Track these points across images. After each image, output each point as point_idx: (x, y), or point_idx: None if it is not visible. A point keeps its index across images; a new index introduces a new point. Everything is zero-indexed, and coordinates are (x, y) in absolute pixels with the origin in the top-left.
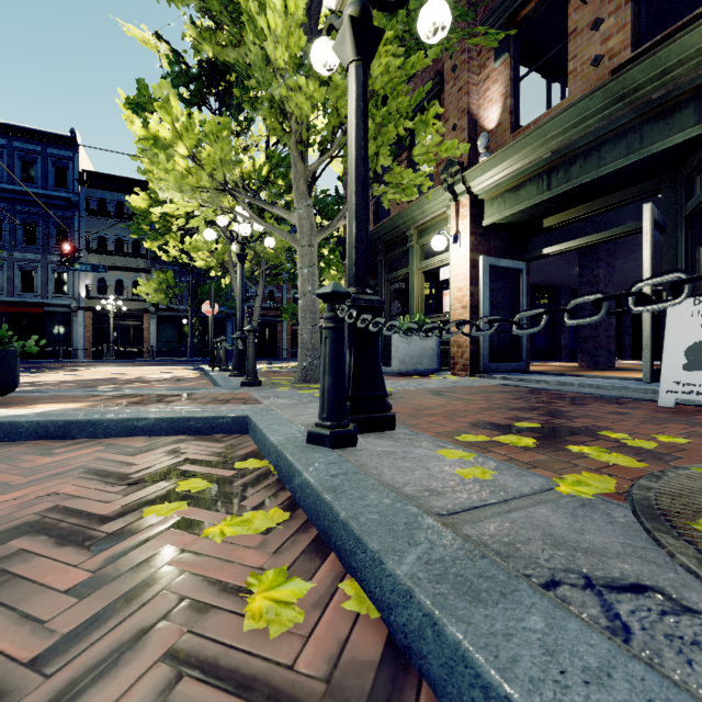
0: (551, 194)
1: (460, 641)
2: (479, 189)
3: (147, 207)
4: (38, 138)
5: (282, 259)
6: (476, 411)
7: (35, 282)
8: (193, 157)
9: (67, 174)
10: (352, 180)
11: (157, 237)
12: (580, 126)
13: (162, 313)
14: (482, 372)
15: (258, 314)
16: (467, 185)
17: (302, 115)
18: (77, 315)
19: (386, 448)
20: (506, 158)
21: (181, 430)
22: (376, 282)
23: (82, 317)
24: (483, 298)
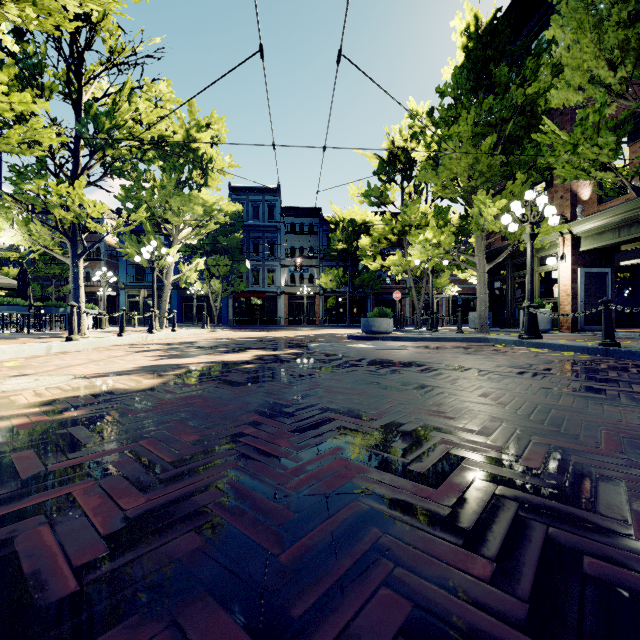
0: (620, 240)
1: (561, 344)
2: (577, 231)
3: (368, 244)
4: (260, 191)
5: (442, 266)
6: (570, 339)
7: (259, 278)
8: (438, 243)
9: (274, 211)
10: (529, 274)
11: (370, 258)
12: (634, 211)
13: (327, 294)
14: (579, 331)
15: (423, 298)
16: (570, 229)
17: (480, 215)
18: (279, 297)
19: (542, 340)
20: (593, 220)
21: (469, 341)
22: (503, 277)
23: (283, 298)
24: (580, 291)
